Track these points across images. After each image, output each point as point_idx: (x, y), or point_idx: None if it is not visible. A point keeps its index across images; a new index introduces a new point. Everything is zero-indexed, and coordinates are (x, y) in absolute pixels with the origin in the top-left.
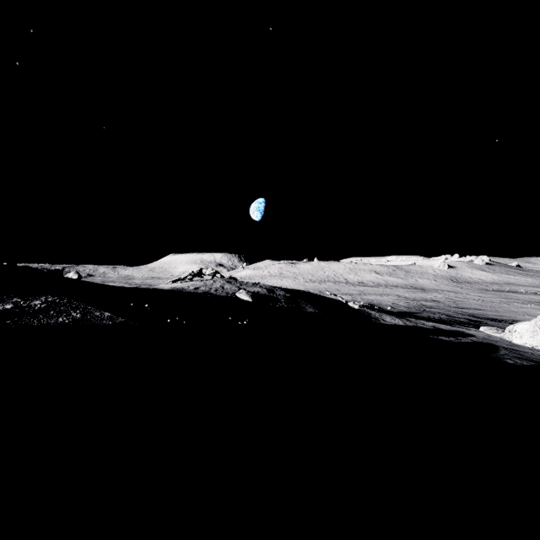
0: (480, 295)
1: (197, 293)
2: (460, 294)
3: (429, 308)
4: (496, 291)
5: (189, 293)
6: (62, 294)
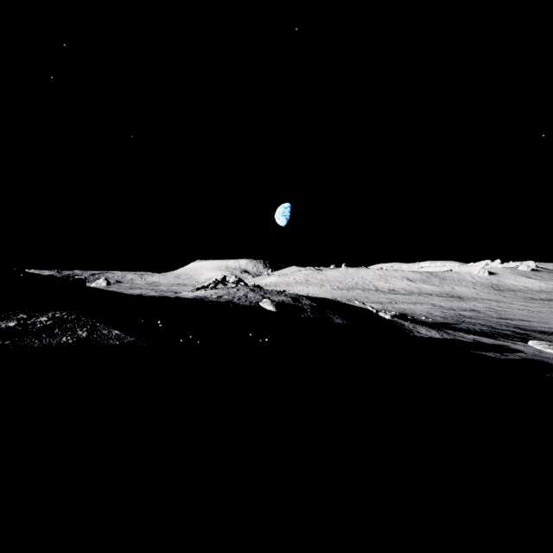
0: (526, 305)
1: (219, 302)
2: (502, 304)
3: (467, 318)
4: (544, 300)
5: (211, 302)
6: (72, 309)
